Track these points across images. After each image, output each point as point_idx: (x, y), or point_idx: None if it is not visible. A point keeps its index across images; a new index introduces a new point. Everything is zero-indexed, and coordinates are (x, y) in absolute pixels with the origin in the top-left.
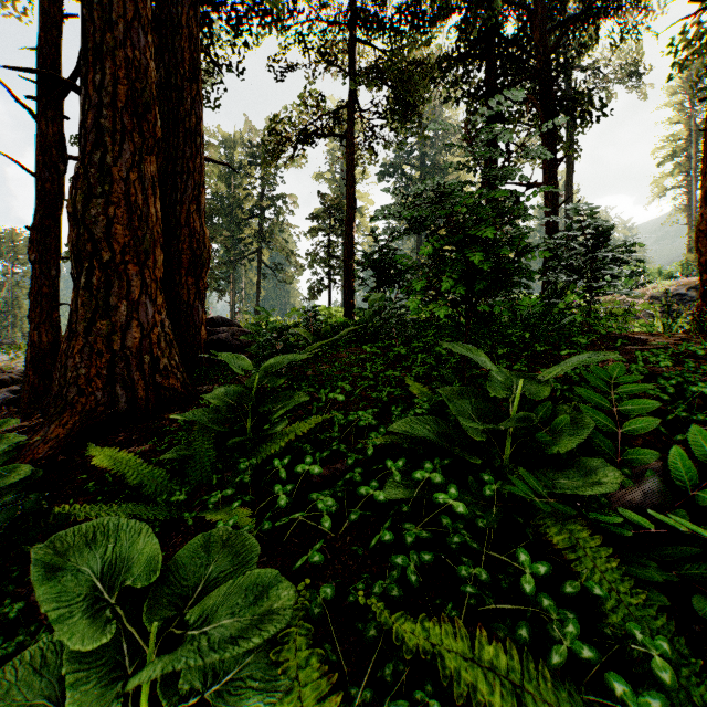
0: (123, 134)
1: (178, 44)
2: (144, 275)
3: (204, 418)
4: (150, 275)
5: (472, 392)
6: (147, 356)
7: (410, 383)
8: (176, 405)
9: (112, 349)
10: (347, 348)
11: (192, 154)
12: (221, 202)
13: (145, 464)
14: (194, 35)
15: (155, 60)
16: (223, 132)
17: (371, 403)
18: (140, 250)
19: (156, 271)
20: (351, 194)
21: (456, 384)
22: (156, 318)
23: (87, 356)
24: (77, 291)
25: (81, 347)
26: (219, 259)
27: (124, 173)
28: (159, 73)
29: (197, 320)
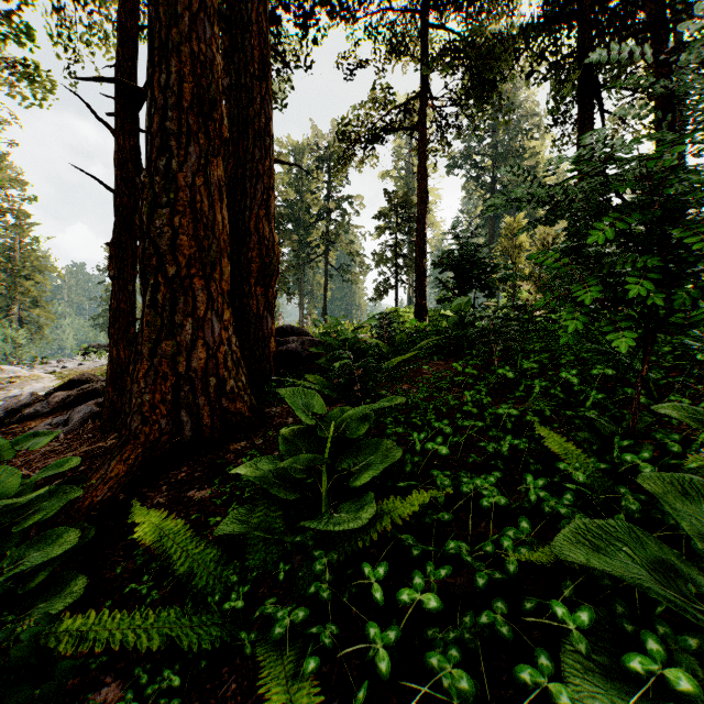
0: (188, 136)
1: (247, 42)
2: (210, 289)
3: (270, 472)
4: (217, 288)
5: (703, 488)
6: (213, 378)
7: (544, 435)
8: (242, 433)
9: (177, 372)
10: (428, 361)
11: (261, 156)
12: (291, 208)
13: (197, 538)
14: (264, 31)
15: (225, 62)
16: (293, 140)
17: (480, 452)
18: (206, 261)
19: (222, 283)
20: (423, 188)
21: (622, 442)
22: (222, 335)
23: (152, 380)
24: (143, 309)
25: (145, 370)
26: (289, 263)
27: (189, 179)
28: (229, 75)
29: (266, 332)
